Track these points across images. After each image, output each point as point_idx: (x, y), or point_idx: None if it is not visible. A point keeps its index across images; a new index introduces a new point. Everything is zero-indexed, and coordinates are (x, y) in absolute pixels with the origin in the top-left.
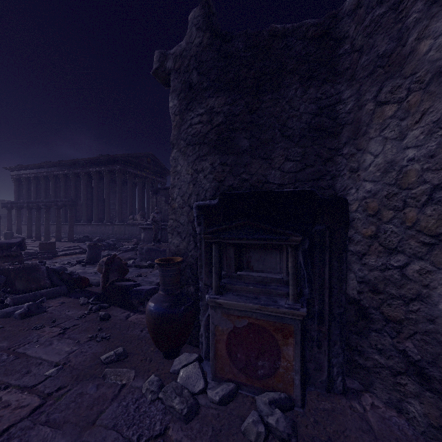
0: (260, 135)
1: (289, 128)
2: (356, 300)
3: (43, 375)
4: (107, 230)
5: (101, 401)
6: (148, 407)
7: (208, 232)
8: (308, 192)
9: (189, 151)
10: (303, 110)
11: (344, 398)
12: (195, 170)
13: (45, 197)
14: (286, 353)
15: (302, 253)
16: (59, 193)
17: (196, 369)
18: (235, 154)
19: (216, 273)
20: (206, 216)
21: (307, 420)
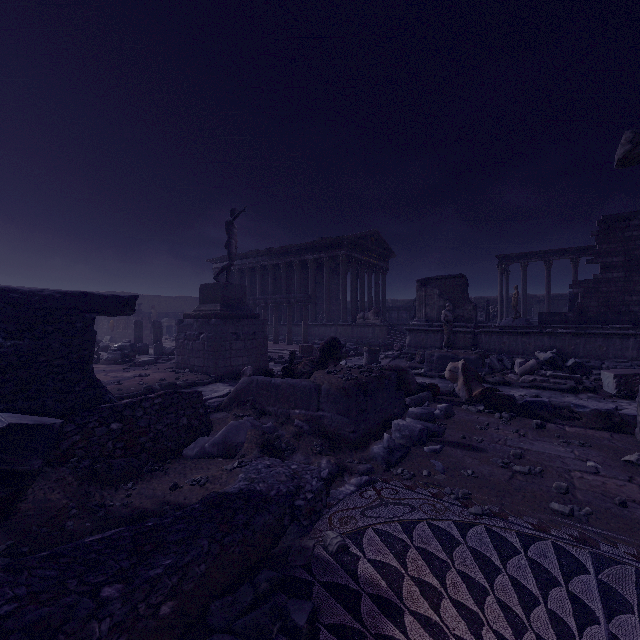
0: None
1: None
2: None
3: (585, 466)
4: (328, 332)
5: None
6: None
7: None
8: None
9: None
10: None
11: None
12: None
13: (250, 292)
14: None
15: None
16: (266, 286)
17: None
18: None
19: None
20: None
21: None
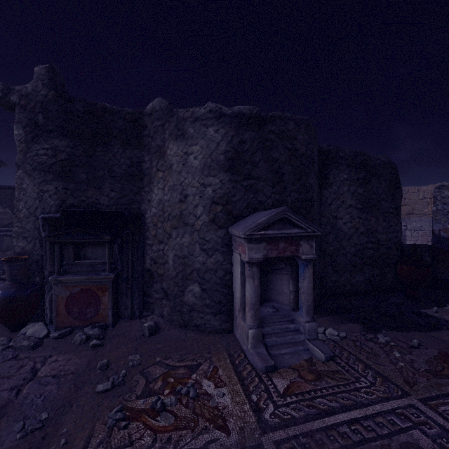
0: (94, 172)
1: (114, 171)
2: (150, 269)
3: None
4: None
5: None
6: (0, 353)
7: (51, 235)
8: (120, 212)
9: (35, 174)
10: (123, 162)
11: (139, 319)
12: (41, 190)
13: None
14: (104, 301)
15: (117, 246)
16: None
17: (41, 326)
18: (76, 183)
19: (58, 262)
20: (50, 225)
21: (114, 330)
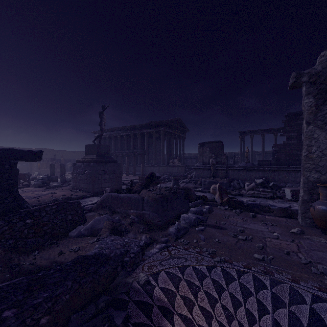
0: None
1: None
2: None
3: (273, 235)
4: (155, 169)
5: (325, 246)
6: None
7: None
8: None
9: None
10: None
11: None
12: None
13: (115, 149)
14: None
15: None
16: (123, 146)
17: None
18: None
19: None
20: None
21: None
